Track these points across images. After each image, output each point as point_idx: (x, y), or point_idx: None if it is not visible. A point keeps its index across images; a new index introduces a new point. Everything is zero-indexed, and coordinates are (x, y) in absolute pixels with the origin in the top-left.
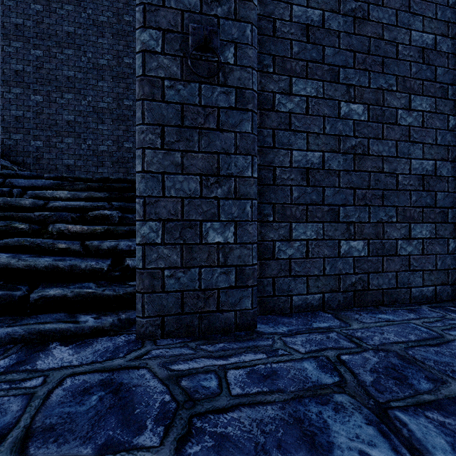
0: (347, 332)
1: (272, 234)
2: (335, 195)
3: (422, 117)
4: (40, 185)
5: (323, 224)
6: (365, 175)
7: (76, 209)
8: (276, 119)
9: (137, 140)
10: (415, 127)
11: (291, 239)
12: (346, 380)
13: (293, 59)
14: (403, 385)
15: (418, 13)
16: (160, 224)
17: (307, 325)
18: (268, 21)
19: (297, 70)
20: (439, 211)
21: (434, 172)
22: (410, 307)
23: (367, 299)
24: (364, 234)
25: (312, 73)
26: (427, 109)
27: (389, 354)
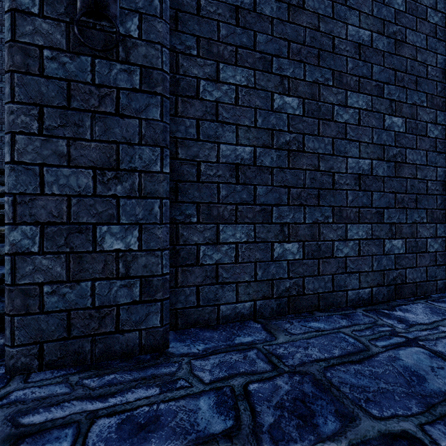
0: (269, 348)
1: (196, 236)
2: (267, 194)
3: (358, 115)
4: None
5: (255, 226)
6: (300, 173)
7: None
8: (201, 108)
9: (5, 123)
10: (352, 124)
11: (218, 243)
12: (241, 425)
13: (220, 42)
14: (306, 427)
15: (355, 8)
16: (38, 228)
17: (228, 341)
18: None
19: (225, 55)
20: (376, 212)
21: (371, 172)
22: (345, 311)
23: (302, 305)
24: (299, 236)
25: (242, 60)
26: (364, 107)
27: (304, 378)
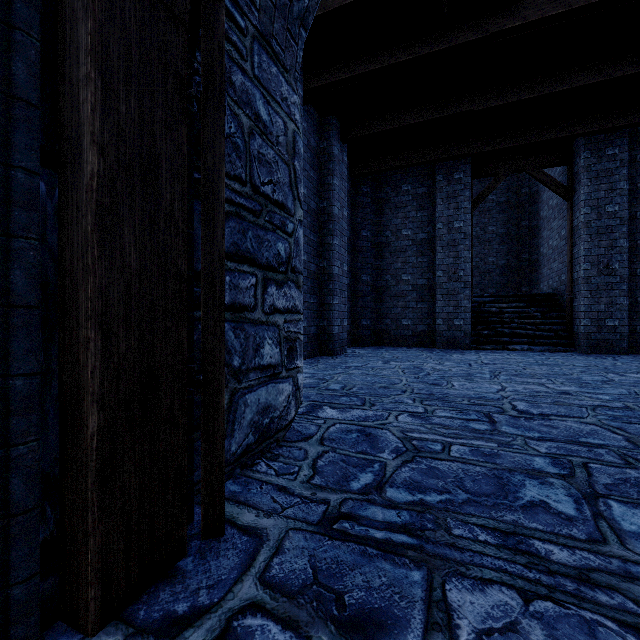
0: None
1: (635, 323)
2: None
3: None
4: (487, 301)
5: None
6: None
7: (515, 312)
8: (638, 279)
9: (581, 296)
10: None
11: None
12: None
13: None
14: None
15: None
16: (590, 320)
17: None
18: (633, 242)
19: None
20: None
21: None
22: None
23: None
24: None
25: None
26: None
27: None
